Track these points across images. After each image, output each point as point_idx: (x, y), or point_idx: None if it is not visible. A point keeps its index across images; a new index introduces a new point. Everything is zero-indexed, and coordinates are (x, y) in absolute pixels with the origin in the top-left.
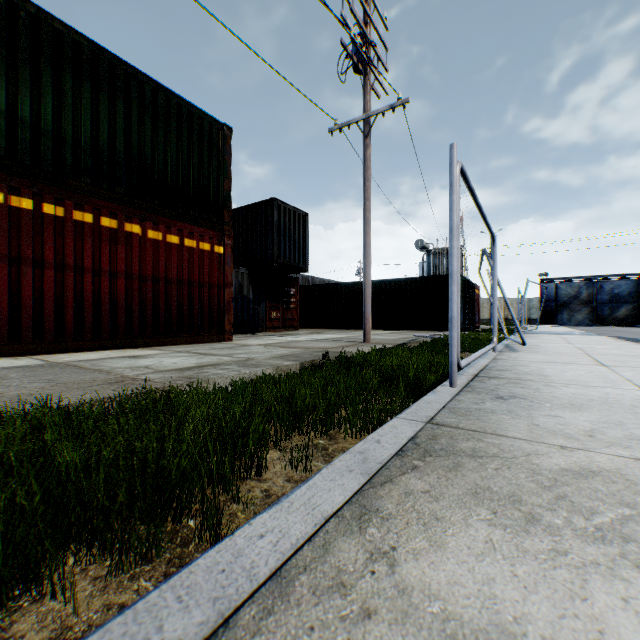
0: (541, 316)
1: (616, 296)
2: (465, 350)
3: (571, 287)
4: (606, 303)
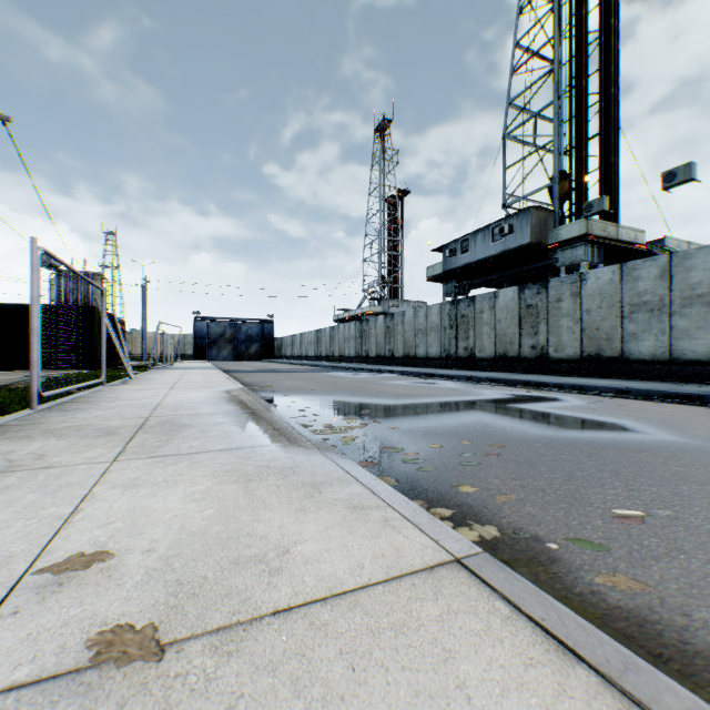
0: (196, 352)
1: (251, 336)
2: (86, 387)
3: (220, 326)
4: (244, 342)
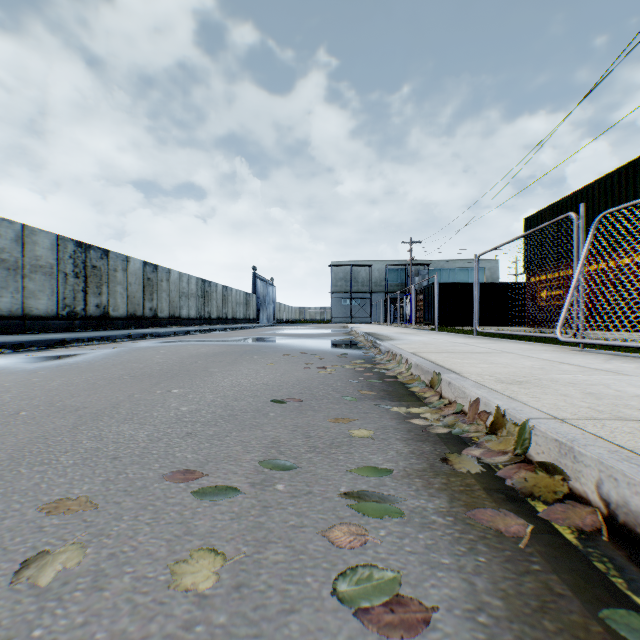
0: None
1: None
2: None
3: None
4: None
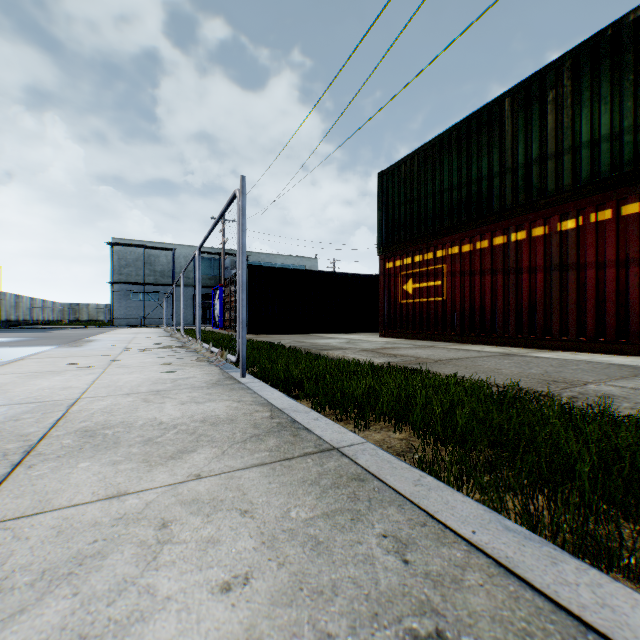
0: None
1: None
2: None
3: None
4: None
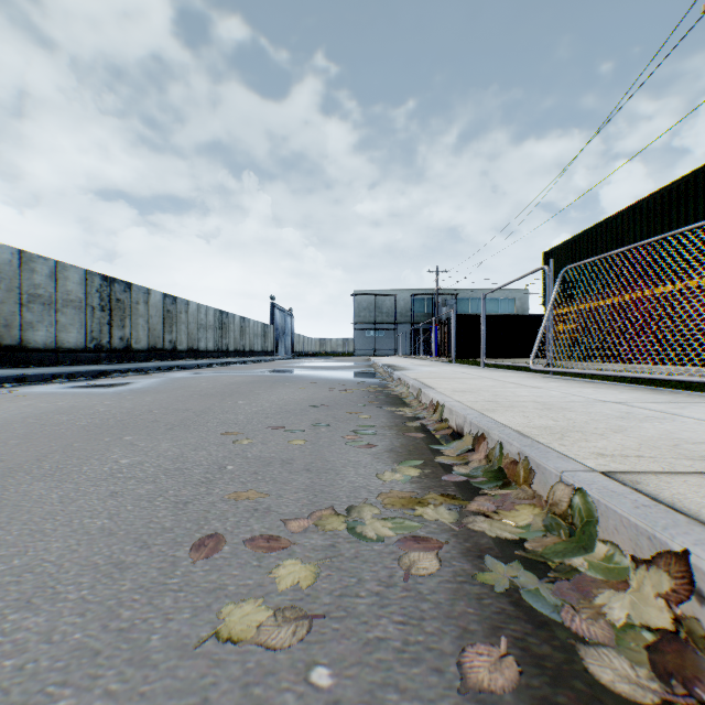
0: None
1: None
2: None
3: None
4: None
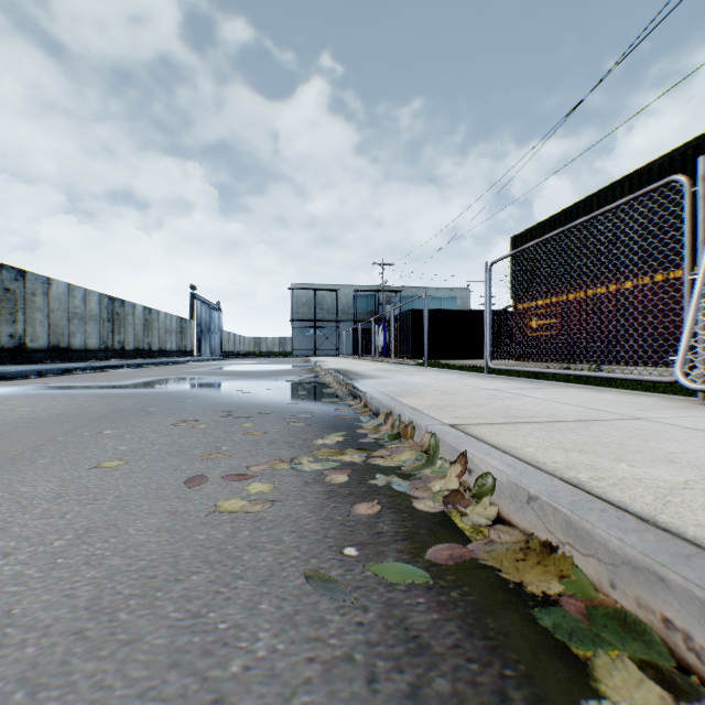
0: None
1: None
2: None
3: None
4: None
